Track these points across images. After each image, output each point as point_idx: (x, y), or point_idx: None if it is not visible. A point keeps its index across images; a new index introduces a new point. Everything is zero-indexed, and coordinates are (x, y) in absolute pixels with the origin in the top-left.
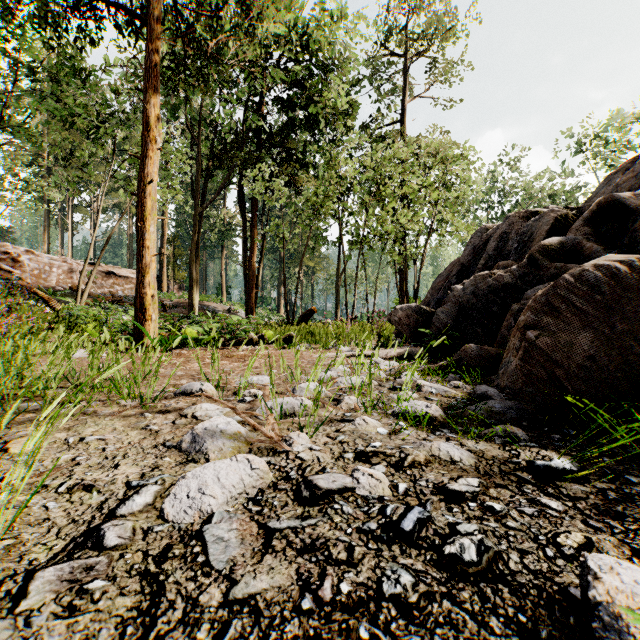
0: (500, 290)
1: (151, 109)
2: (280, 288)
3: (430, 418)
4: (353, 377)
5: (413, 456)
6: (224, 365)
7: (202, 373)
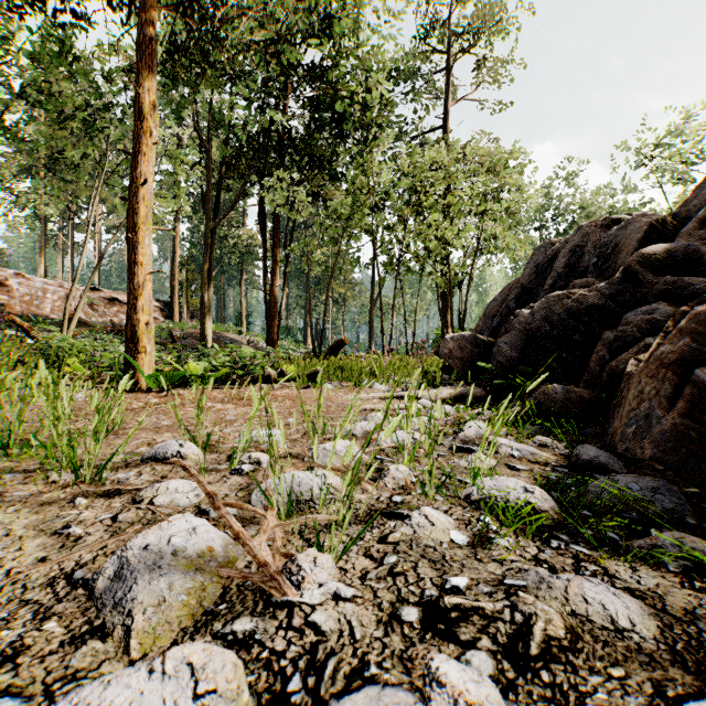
0: (583, 314)
1: (145, 94)
2: (307, 317)
3: (535, 513)
4: (399, 432)
5: (542, 624)
6: (227, 411)
7: (182, 428)
